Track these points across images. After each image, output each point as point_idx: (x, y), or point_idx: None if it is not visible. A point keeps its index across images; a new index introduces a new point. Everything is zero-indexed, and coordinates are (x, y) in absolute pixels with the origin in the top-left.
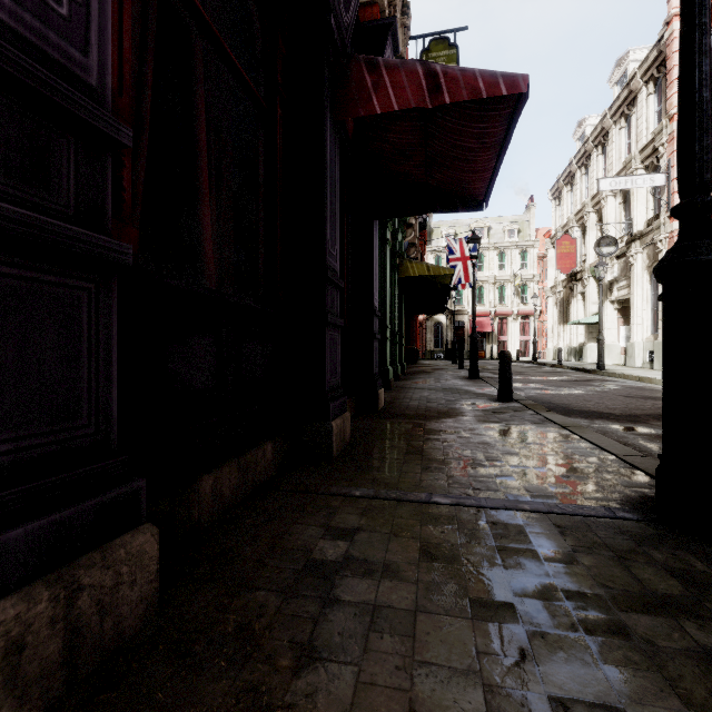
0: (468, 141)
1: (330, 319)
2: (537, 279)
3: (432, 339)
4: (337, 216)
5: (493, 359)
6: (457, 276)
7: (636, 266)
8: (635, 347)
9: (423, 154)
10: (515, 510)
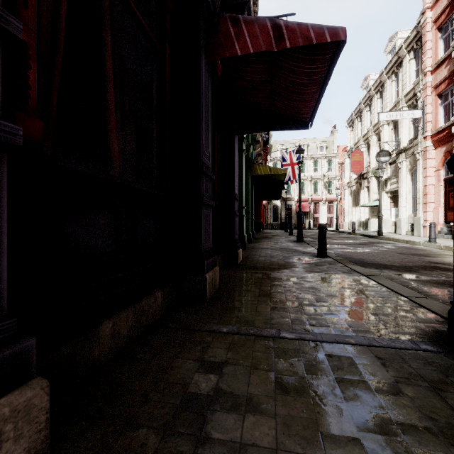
0: (301, 78)
1: (205, 201)
2: (338, 178)
3: (271, 216)
4: (210, 128)
5: (310, 229)
6: (288, 175)
7: (402, 169)
8: (402, 221)
9: (269, 88)
10: (344, 343)
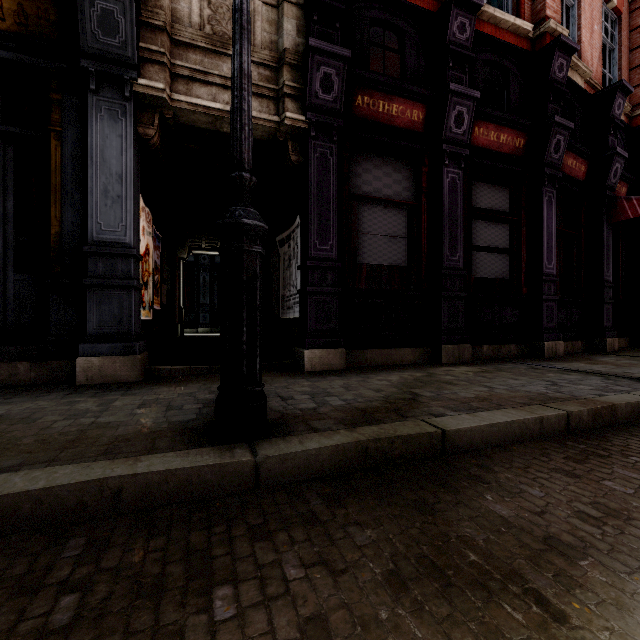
0: None
1: (606, 301)
2: None
3: None
4: (610, 258)
5: None
6: None
7: None
8: None
9: None
10: None
